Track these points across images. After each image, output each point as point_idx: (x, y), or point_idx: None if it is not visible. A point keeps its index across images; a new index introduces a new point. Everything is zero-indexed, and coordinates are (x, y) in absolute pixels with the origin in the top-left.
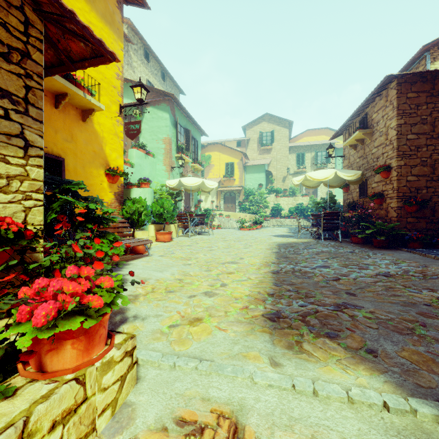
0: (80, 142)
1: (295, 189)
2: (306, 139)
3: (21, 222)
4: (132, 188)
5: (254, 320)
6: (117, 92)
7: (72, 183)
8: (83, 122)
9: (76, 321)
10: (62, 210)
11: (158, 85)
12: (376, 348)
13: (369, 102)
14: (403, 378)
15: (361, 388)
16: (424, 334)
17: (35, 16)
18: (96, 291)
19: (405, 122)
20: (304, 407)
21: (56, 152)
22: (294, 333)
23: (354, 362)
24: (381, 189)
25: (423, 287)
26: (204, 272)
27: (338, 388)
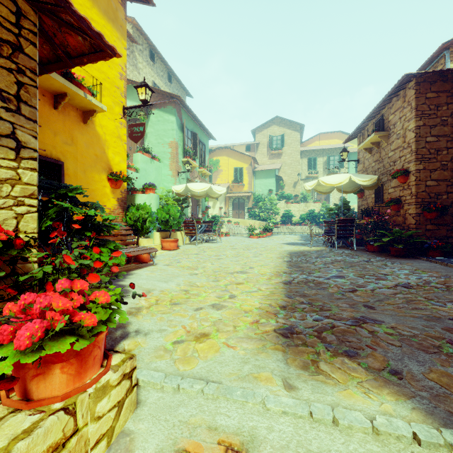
0: (81, 145)
1: (307, 195)
2: (318, 143)
3: (12, 230)
4: (137, 194)
5: (266, 336)
6: (120, 93)
7: (69, 188)
8: (84, 124)
9: (66, 342)
10: (58, 217)
11: (164, 87)
12: (401, 368)
13: (385, 103)
14: (433, 404)
15: (387, 417)
16: (452, 353)
17: (28, 7)
18: (90, 307)
19: (424, 124)
20: (323, 439)
21: (55, 156)
22: (309, 351)
23: (377, 385)
24: (398, 195)
25: (447, 299)
26: (212, 283)
27: (361, 416)
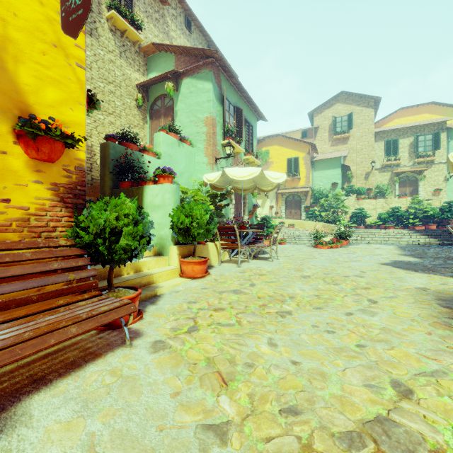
0: None
1: (384, 188)
2: (397, 121)
3: None
4: (146, 186)
5: None
6: None
7: None
8: None
9: None
10: None
11: None
12: None
13: None
14: None
15: None
16: None
17: None
18: None
19: None
20: None
21: None
22: None
23: None
24: None
25: None
26: None
27: None
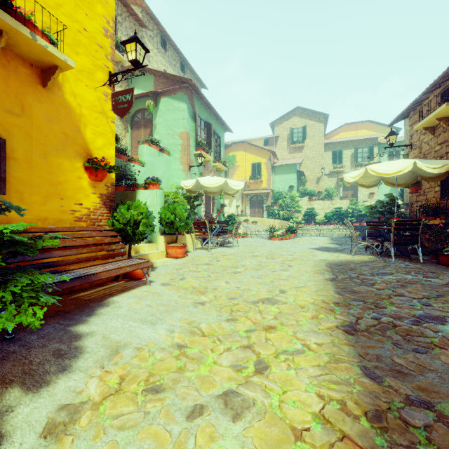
0: (39, 117)
1: (332, 191)
2: (343, 135)
3: None
4: (138, 191)
5: None
6: (105, 54)
7: None
8: (44, 88)
9: None
10: None
11: None
12: None
13: None
14: None
15: None
16: None
17: None
18: None
19: None
20: None
21: None
22: None
23: None
24: None
25: None
26: (225, 324)
27: None
